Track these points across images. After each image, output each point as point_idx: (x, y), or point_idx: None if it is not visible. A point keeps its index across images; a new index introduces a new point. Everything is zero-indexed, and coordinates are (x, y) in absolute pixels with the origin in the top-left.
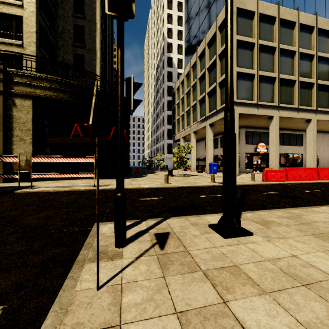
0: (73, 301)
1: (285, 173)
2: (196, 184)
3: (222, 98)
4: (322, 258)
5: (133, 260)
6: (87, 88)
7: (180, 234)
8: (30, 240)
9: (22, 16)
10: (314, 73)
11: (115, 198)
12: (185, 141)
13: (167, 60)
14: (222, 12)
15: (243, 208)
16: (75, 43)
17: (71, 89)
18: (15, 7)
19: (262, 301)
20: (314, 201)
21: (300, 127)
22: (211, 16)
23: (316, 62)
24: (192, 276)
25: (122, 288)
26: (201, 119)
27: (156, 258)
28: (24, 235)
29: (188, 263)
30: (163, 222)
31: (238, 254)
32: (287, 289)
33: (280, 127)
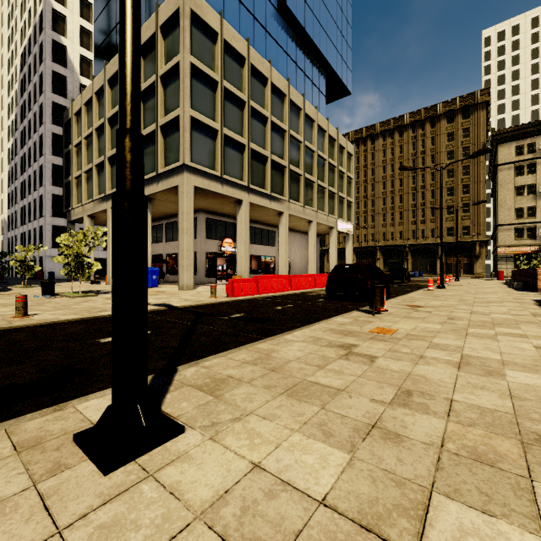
0: None
1: (256, 283)
2: (104, 311)
3: (167, 155)
4: (298, 451)
5: None
6: None
7: None
8: None
9: None
10: (287, 155)
11: None
12: (96, 223)
13: (52, 47)
14: (167, 2)
15: (185, 355)
16: None
17: None
18: None
19: None
20: (287, 323)
21: (273, 221)
22: (149, 2)
23: (288, 142)
24: None
25: None
26: None
27: None
28: None
29: None
30: None
31: (125, 531)
32: None
33: (251, 218)
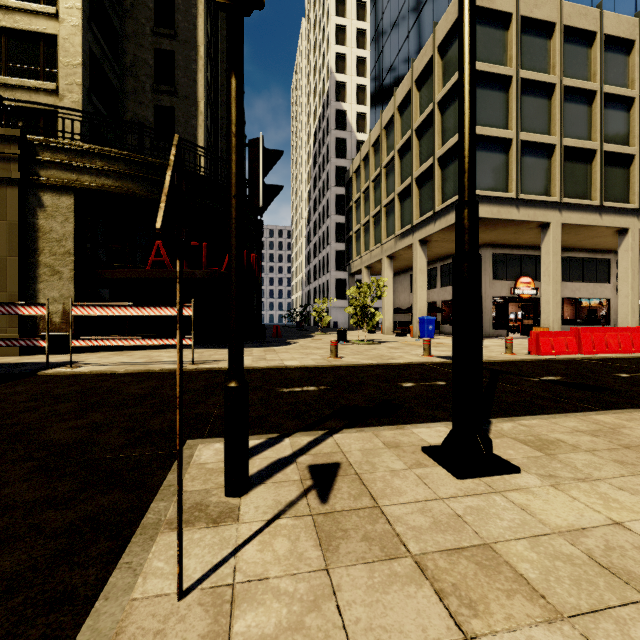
0: (124, 626)
1: (576, 338)
2: (393, 359)
3: (445, 189)
4: None
5: (261, 526)
6: None
7: (362, 467)
8: (54, 476)
9: (56, 34)
10: (635, 135)
11: (226, 392)
12: (371, 274)
13: (335, 117)
14: (445, 16)
15: (493, 411)
16: (158, 86)
17: (148, 174)
18: (43, 19)
19: (556, 639)
20: None
21: (606, 244)
22: (423, 25)
23: (638, 113)
24: (389, 570)
25: (234, 595)
26: (403, 229)
27: (310, 522)
28: (43, 464)
29: (380, 536)
30: (326, 441)
31: (491, 516)
32: (612, 608)
33: (563, 245)
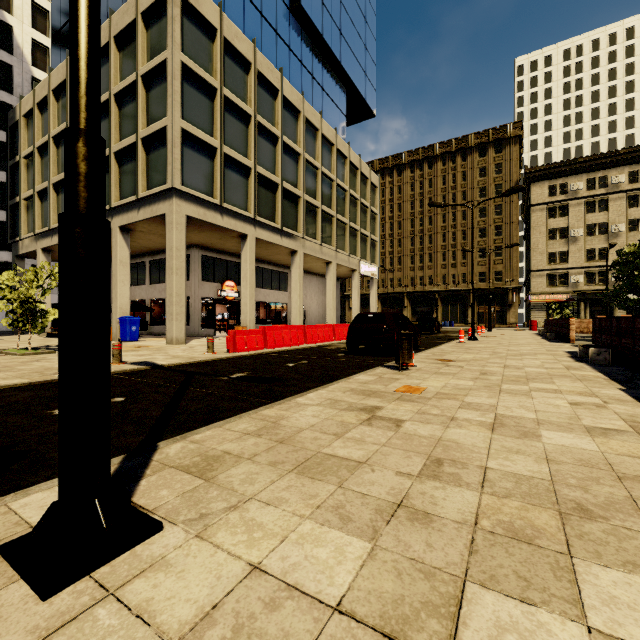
0: None
1: (263, 335)
2: None
3: (151, 175)
4: (309, 543)
5: None
6: None
7: None
8: None
9: None
10: (301, 183)
11: None
12: (55, 259)
13: None
14: None
15: (169, 428)
16: None
17: None
18: None
19: None
20: (300, 383)
21: (285, 261)
22: None
23: (303, 167)
24: None
25: None
26: None
27: None
28: None
29: None
30: None
31: None
32: None
33: (258, 257)
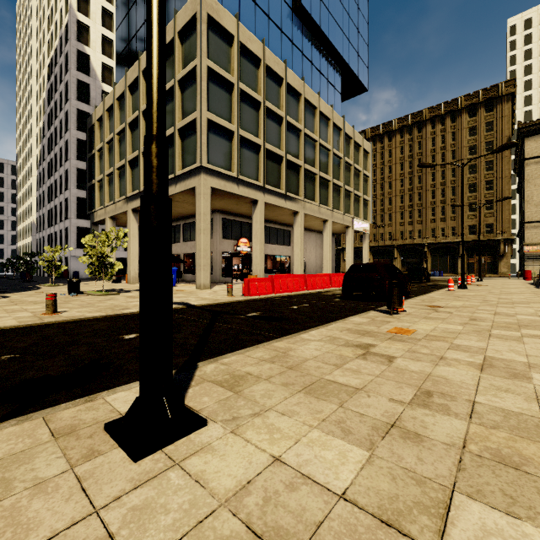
0: None
1: (271, 282)
2: (126, 309)
3: (184, 157)
4: (317, 447)
5: None
6: None
7: None
8: None
9: None
10: (302, 154)
11: None
12: (117, 225)
13: (77, 57)
14: (184, 8)
15: (204, 352)
16: None
17: None
18: None
19: None
20: (303, 322)
21: (288, 221)
22: (167, 9)
23: (303, 141)
24: None
25: None
26: None
27: None
28: None
29: None
30: None
31: (156, 513)
32: None
33: (266, 218)
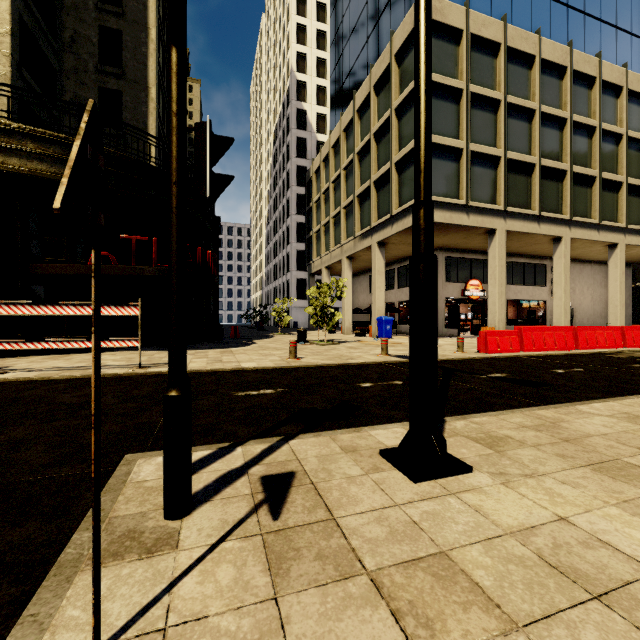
0: None
1: (518, 337)
2: (352, 359)
3: (402, 193)
4: (618, 522)
5: (203, 553)
6: (126, 160)
7: (318, 475)
8: None
9: None
10: (567, 153)
11: (165, 402)
12: (331, 274)
13: (296, 116)
14: (402, 25)
15: (446, 409)
16: (103, 67)
17: None
18: None
19: None
20: (577, 392)
21: (543, 251)
22: (381, 33)
23: (570, 133)
24: (343, 592)
25: None
26: (362, 231)
27: (259, 543)
28: None
29: (335, 553)
30: (281, 448)
31: (446, 521)
32: (563, 611)
33: (507, 250)
